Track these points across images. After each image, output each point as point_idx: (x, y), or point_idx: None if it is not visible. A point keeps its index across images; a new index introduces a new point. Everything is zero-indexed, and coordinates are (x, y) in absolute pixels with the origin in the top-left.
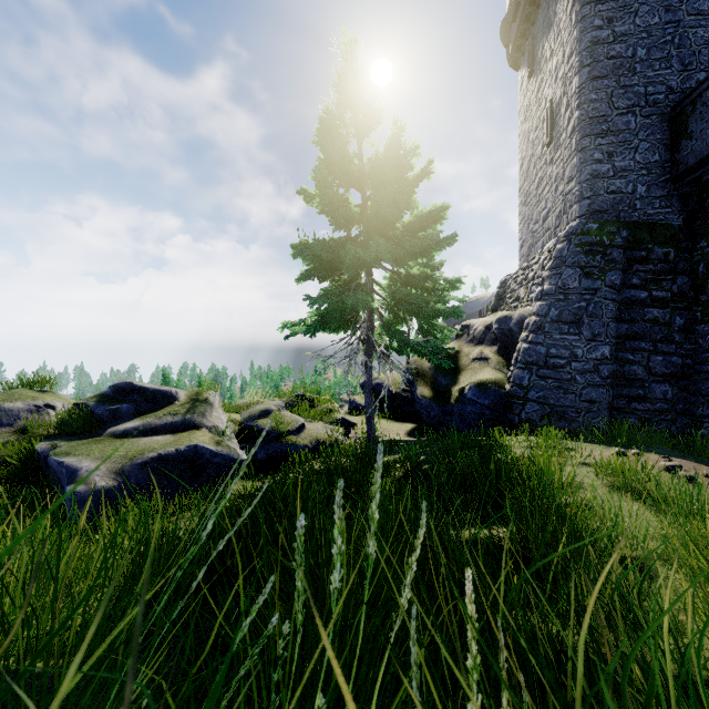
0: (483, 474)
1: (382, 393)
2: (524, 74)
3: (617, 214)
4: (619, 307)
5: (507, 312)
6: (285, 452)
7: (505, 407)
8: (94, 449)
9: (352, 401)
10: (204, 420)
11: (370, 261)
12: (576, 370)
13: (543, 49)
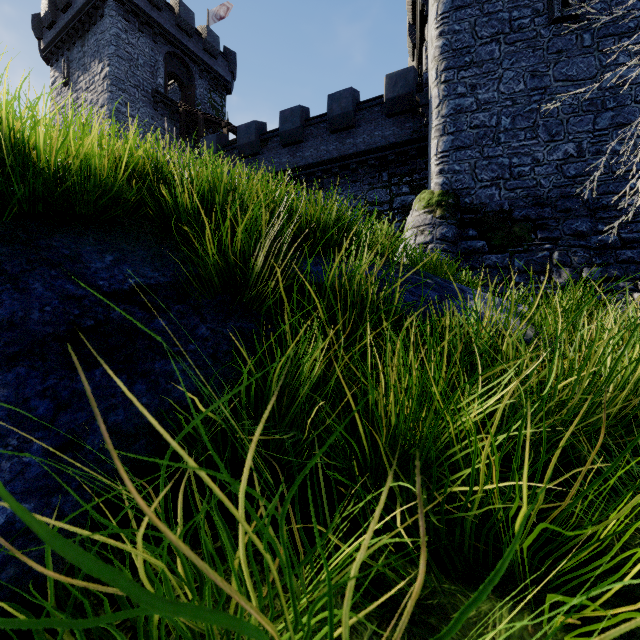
0: None
1: None
2: (58, 77)
3: None
4: None
5: None
6: None
7: None
8: None
9: None
10: None
11: None
12: None
13: (79, 78)
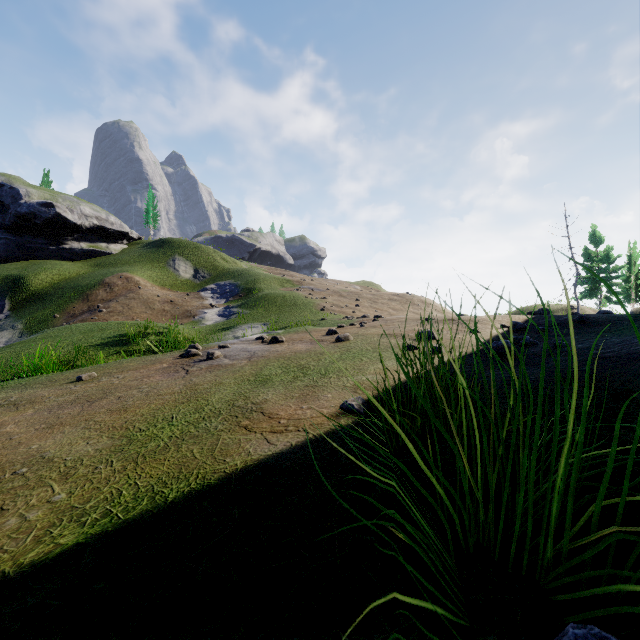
0: None
1: None
2: None
3: None
4: None
5: None
6: None
7: None
8: None
9: None
10: None
11: (598, 283)
12: None
13: None
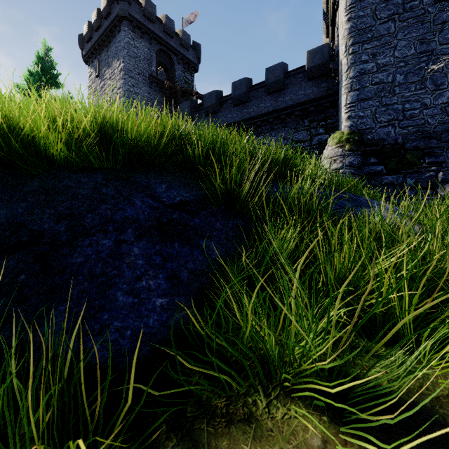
0: None
1: None
2: (93, 72)
3: None
4: None
5: None
6: None
7: None
8: None
9: None
10: None
11: None
12: None
13: (105, 72)
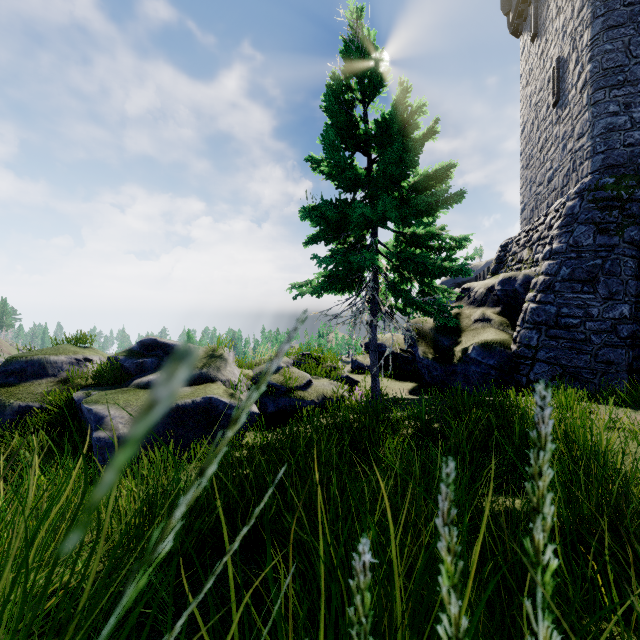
0: (506, 436)
1: (387, 352)
2: (526, 39)
3: (635, 167)
4: (639, 264)
5: (511, 274)
6: (293, 406)
7: (511, 367)
8: (120, 398)
9: (355, 361)
10: (219, 374)
11: (376, 221)
12: (591, 330)
13: (548, 9)
